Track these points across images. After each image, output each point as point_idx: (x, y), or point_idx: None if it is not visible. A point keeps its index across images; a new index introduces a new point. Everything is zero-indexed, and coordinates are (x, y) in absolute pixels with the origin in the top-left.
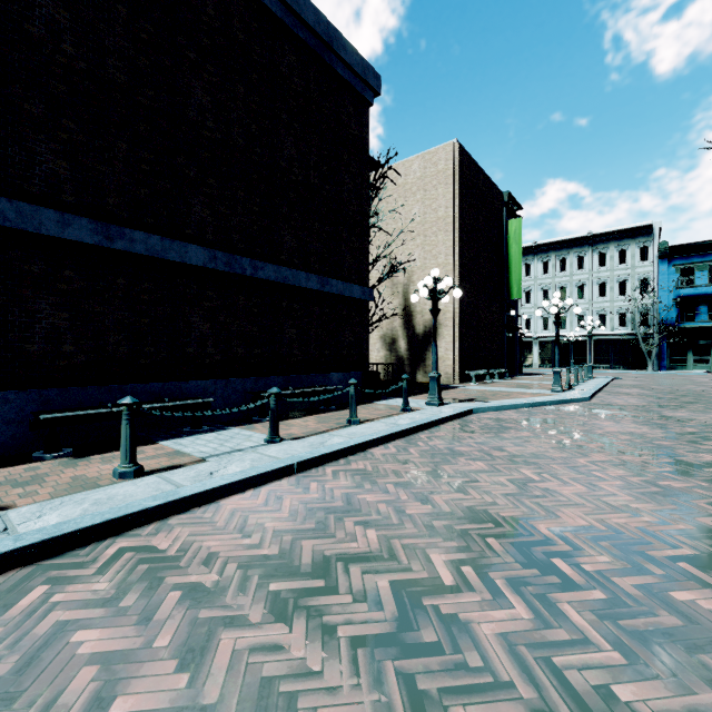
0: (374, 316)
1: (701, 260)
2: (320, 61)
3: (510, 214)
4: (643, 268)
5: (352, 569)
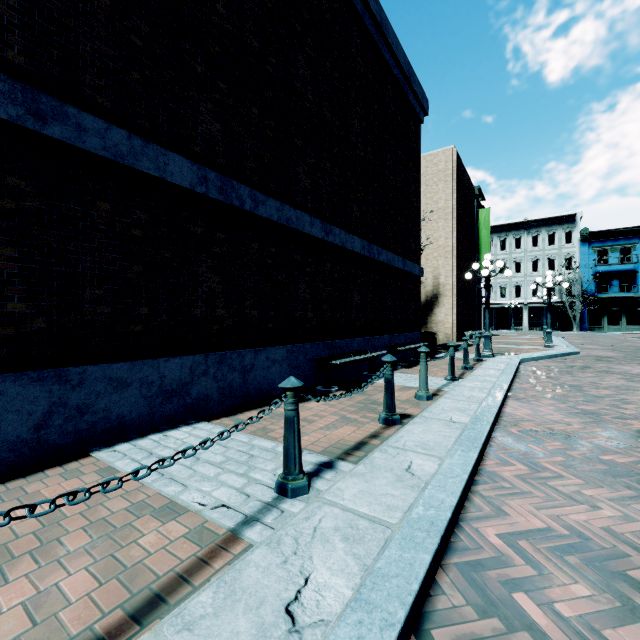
0: None
1: (614, 244)
2: (401, 92)
3: (477, 204)
4: (568, 249)
5: None
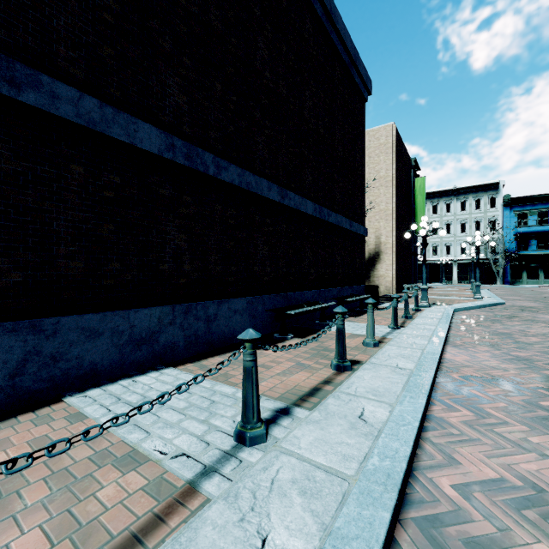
0: None
1: (532, 208)
2: (348, 73)
3: (413, 173)
4: (492, 213)
5: None
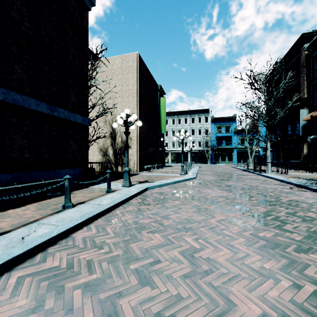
0: (95, 137)
1: (223, 124)
2: None
3: (161, 95)
4: (206, 125)
5: None
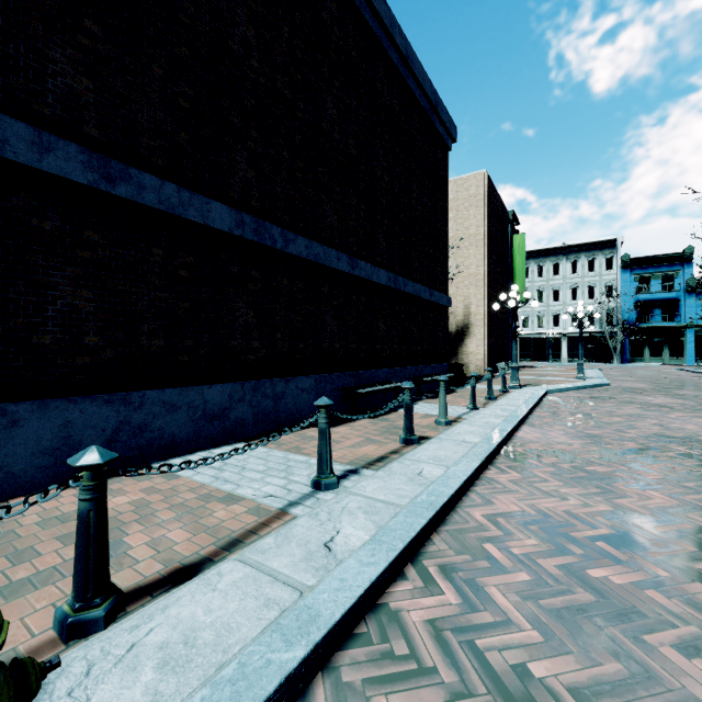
0: None
1: (656, 271)
2: (428, 121)
3: (511, 229)
4: (608, 276)
5: (648, 452)
